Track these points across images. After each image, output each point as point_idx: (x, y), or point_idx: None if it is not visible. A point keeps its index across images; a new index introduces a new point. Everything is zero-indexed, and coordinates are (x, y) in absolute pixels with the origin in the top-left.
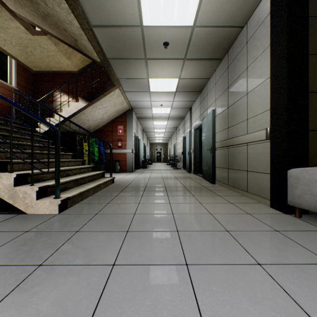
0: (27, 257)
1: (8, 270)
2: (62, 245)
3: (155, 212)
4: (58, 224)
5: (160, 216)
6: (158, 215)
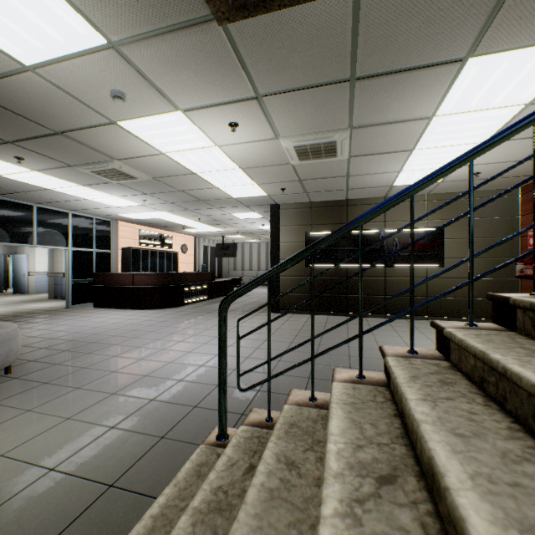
0: (228, 390)
1: (233, 385)
2: (208, 394)
3: (82, 426)
4: (215, 421)
5: (92, 416)
6: (92, 417)
